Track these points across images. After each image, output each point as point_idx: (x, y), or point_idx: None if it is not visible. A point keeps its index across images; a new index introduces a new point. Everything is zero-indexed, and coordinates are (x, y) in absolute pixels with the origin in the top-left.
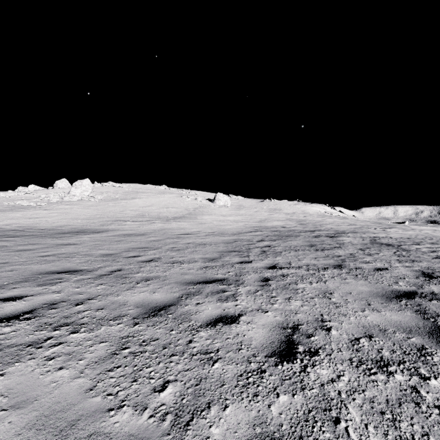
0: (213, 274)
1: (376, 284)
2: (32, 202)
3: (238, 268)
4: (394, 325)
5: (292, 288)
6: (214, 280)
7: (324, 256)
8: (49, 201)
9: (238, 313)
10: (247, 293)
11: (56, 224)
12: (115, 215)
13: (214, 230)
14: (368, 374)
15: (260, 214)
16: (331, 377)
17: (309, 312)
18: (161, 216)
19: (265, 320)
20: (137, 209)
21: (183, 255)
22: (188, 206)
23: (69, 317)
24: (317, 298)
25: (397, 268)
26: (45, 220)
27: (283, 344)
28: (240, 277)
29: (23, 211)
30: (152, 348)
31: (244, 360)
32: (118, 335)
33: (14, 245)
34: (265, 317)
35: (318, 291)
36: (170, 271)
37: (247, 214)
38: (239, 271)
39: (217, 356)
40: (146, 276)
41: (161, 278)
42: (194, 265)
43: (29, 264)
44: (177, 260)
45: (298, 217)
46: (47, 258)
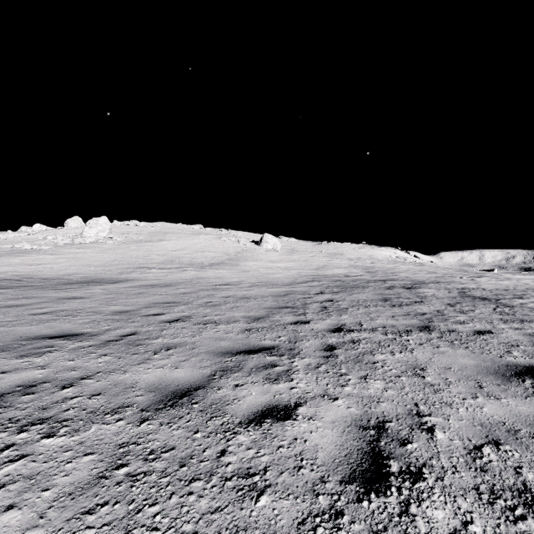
0: (259, 340)
1: (482, 355)
2: (35, 245)
3: (292, 331)
4: (527, 422)
5: (368, 361)
6: (259, 349)
7: (404, 314)
8: (56, 243)
9: (294, 401)
10: (305, 368)
11: (63, 272)
12: (137, 261)
13: (261, 280)
14: (513, 519)
15: (317, 259)
16: (453, 525)
17: (396, 400)
18: (195, 263)
19: (334, 413)
20: (166, 253)
21: (219, 312)
22: (229, 250)
23: (48, 409)
24: (405, 377)
25: (504, 331)
26: (50, 267)
27: (366, 457)
28: (296, 344)
29: (24, 256)
30: (163, 466)
31: (307, 490)
32: (114, 440)
33: (3, 299)
34: (333, 408)
35: (405, 366)
36: (201, 336)
37: (301, 259)
38: (294, 336)
39: (264, 481)
40: (168, 342)
41: (188, 346)
42: (233, 327)
43: (16, 325)
44: (211, 320)
45: (364, 263)
46: (42, 316)
